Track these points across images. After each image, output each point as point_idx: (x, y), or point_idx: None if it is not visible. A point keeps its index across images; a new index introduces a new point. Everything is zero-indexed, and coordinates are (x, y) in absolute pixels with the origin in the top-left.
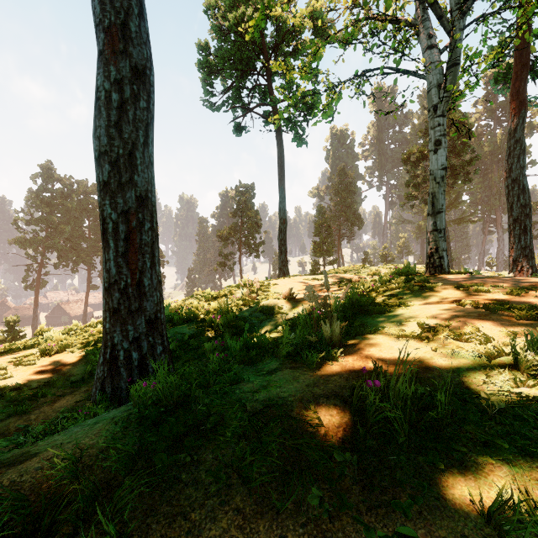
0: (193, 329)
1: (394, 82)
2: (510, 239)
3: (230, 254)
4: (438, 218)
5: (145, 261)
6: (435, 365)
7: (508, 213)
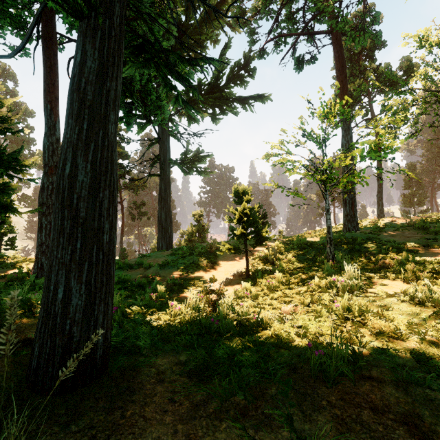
0: None
1: None
2: None
3: None
4: None
5: (355, 209)
6: (434, 226)
7: None
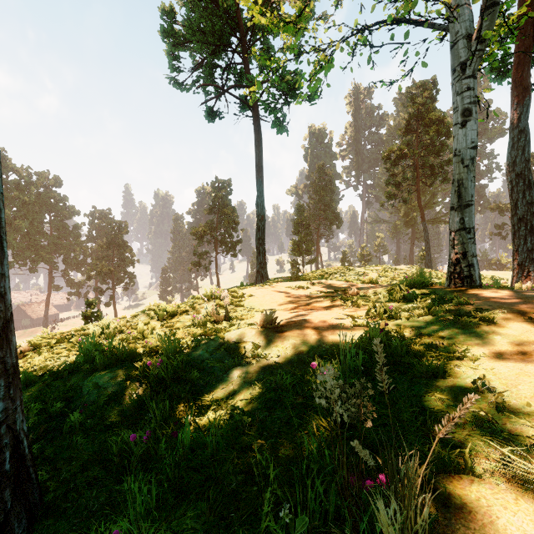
0: (120, 381)
1: (405, 37)
2: (514, 240)
3: (206, 253)
4: (466, 213)
5: None
6: None
7: (512, 211)
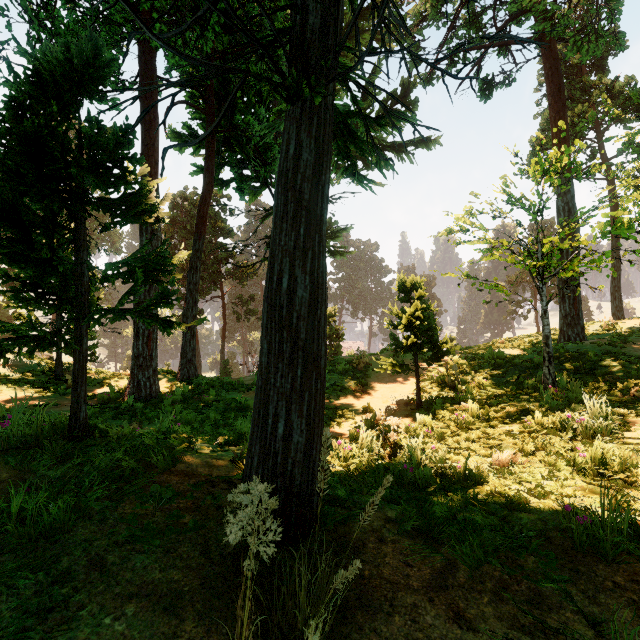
0: None
1: None
2: None
3: (523, 301)
4: None
5: (579, 306)
6: None
7: None
